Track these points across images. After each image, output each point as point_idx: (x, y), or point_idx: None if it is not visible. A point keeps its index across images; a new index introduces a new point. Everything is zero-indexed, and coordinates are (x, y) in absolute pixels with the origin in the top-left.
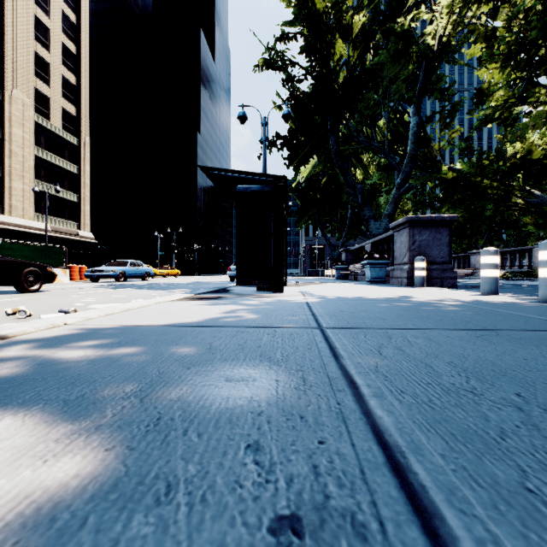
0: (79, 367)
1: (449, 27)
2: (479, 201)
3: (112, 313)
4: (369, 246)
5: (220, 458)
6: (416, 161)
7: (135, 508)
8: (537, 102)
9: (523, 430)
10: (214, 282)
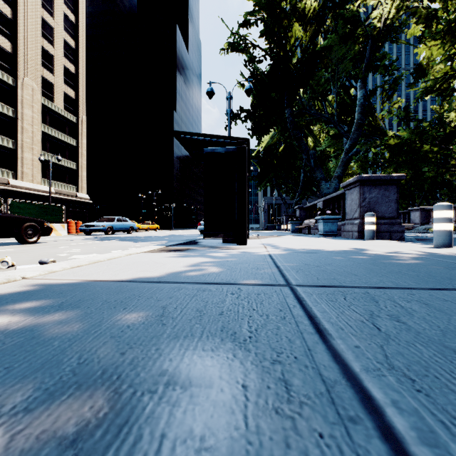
0: None
1: (392, 10)
2: (421, 163)
3: (79, 265)
4: (321, 204)
5: None
6: (362, 130)
7: None
8: None
9: None
10: (187, 235)
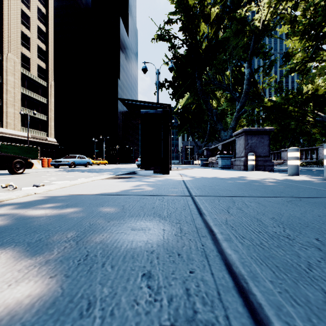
0: (40, 221)
1: (268, 15)
2: (287, 119)
3: (64, 186)
4: (220, 146)
5: (124, 283)
6: (249, 96)
7: (65, 320)
8: (321, 60)
9: (323, 263)
10: (128, 168)
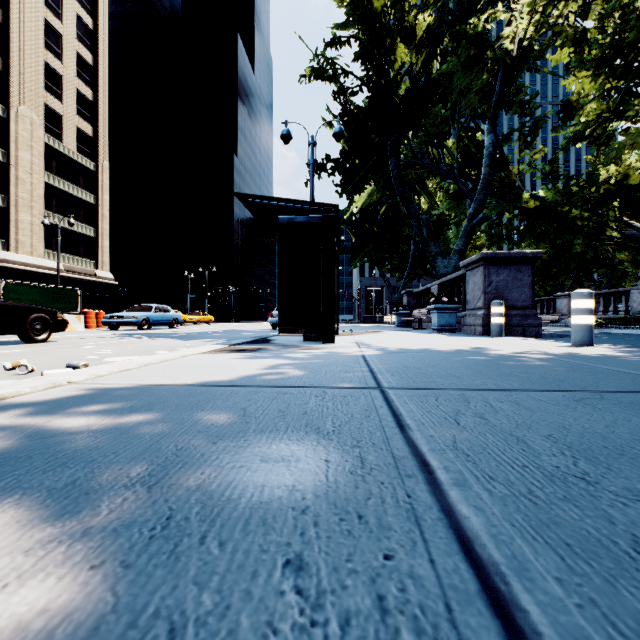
0: (75, 441)
1: (530, 29)
2: (567, 234)
3: (128, 368)
4: (436, 288)
5: (247, 582)
6: (492, 188)
7: None
8: (636, 116)
9: None
10: (254, 330)
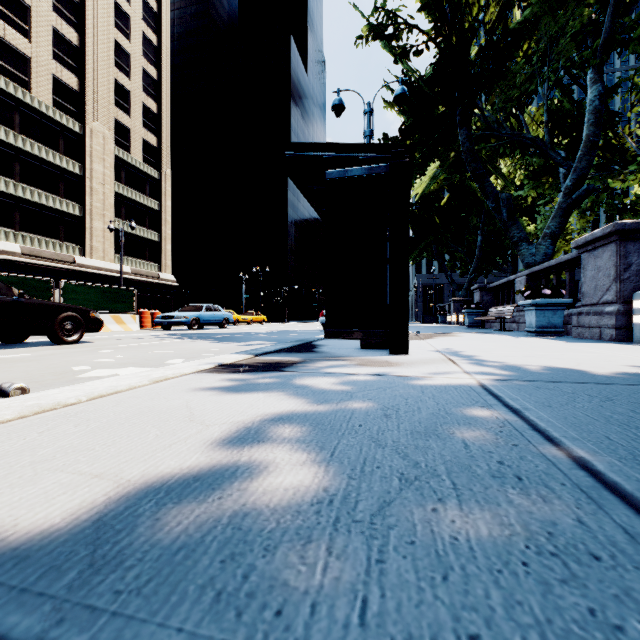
0: None
1: None
2: None
3: None
4: (523, 280)
5: None
6: None
7: None
8: None
9: None
10: (303, 331)
